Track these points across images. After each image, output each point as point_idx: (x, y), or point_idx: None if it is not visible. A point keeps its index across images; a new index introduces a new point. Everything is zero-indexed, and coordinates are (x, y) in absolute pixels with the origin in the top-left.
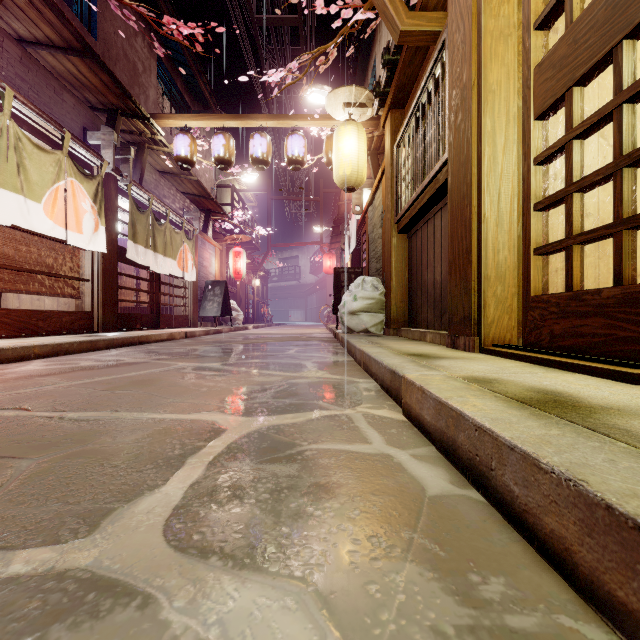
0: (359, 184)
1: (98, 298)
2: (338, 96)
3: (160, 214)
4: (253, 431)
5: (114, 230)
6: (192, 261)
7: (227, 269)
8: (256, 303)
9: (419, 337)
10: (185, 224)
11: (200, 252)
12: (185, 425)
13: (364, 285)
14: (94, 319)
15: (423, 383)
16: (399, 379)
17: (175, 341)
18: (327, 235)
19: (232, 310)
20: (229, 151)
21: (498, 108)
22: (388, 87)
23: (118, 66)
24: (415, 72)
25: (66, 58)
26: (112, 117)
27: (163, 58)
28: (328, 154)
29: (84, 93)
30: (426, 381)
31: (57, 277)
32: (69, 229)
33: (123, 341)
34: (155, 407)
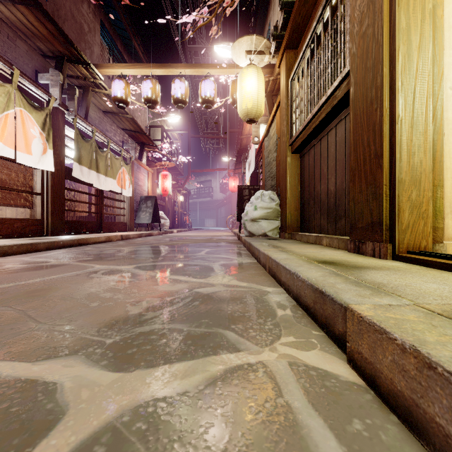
0: (258, 116)
1: (47, 208)
2: (241, 45)
3: (103, 144)
4: (104, 426)
5: (62, 154)
6: (129, 181)
7: (158, 188)
8: (180, 213)
9: (314, 241)
10: (123, 152)
11: (136, 174)
12: (1, 400)
13: (263, 197)
14: (44, 225)
15: (410, 337)
16: (334, 305)
17: (111, 243)
18: (232, 164)
19: (161, 218)
20: (155, 93)
21: (413, 4)
22: (284, 30)
23: (66, 24)
24: (309, 12)
25: (15, 8)
26: (59, 63)
27: (106, 23)
28: (233, 95)
29: (36, 42)
30: (407, 329)
31: (9, 190)
32: (18, 150)
33: (63, 243)
34: (3, 343)
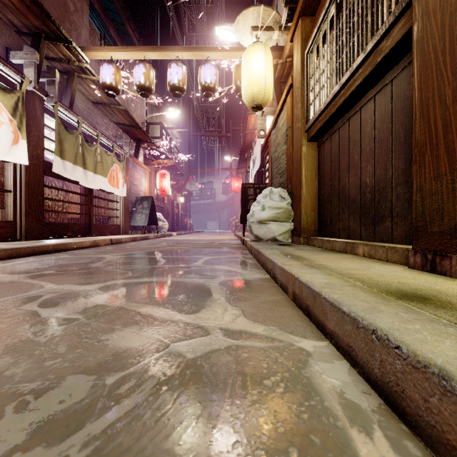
0: (266, 102)
1: (21, 208)
2: (246, 19)
3: (92, 137)
4: None
5: (40, 146)
6: (123, 179)
7: (156, 188)
8: (181, 215)
9: (343, 248)
10: (116, 148)
11: (131, 173)
12: None
13: (271, 195)
14: (16, 228)
15: None
16: None
17: (97, 248)
18: (235, 165)
19: (159, 220)
20: (149, 79)
21: None
22: None
23: None
24: None
25: None
26: (36, 40)
27: (96, 5)
28: (237, 81)
29: (6, 14)
30: None
31: None
32: None
33: (34, 250)
34: None
